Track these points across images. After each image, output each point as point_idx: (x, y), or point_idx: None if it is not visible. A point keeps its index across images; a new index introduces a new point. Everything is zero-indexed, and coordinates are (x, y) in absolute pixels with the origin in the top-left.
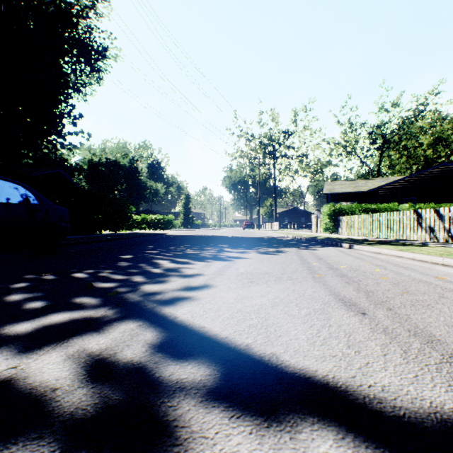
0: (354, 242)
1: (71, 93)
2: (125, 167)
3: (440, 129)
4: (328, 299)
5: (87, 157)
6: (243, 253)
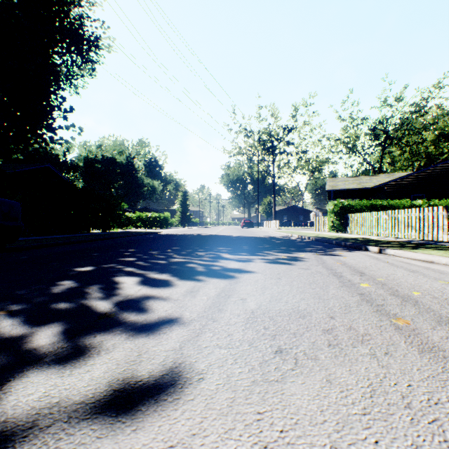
0: (380, 244)
1: (61, 85)
2: (122, 164)
3: (444, 125)
4: None
5: (83, 154)
6: (247, 262)
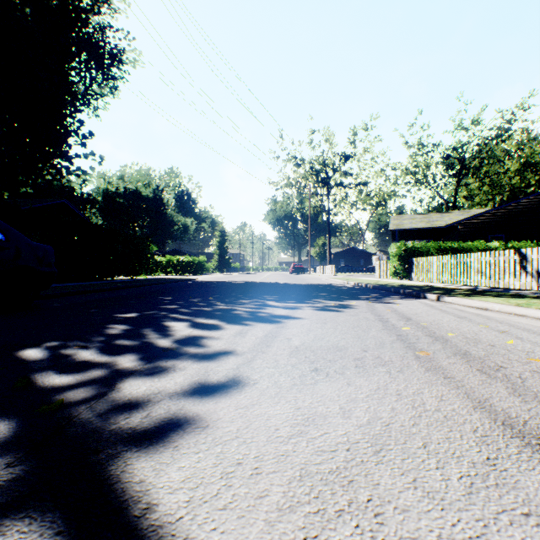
0: (441, 292)
1: (78, 106)
2: (148, 198)
3: (530, 152)
4: (479, 422)
5: (101, 186)
6: (294, 309)
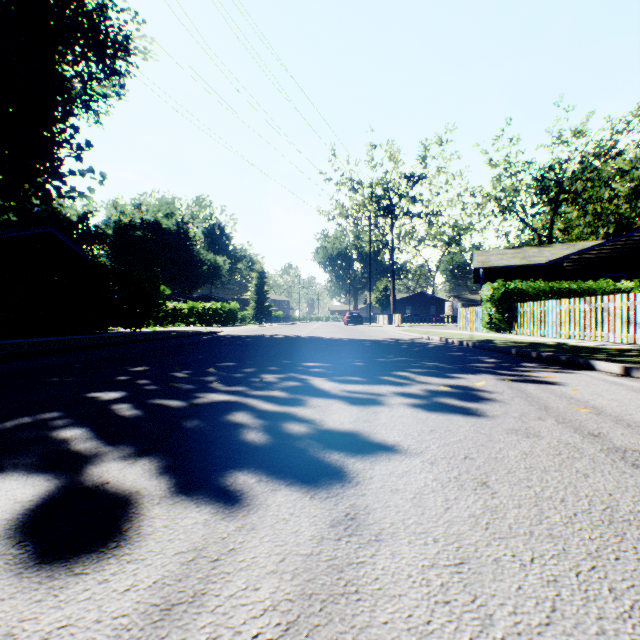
0: (611, 357)
1: (71, 107)
2: (170, 232)
3: None
4: None
5: (112, 217)
6: (369, 406)
